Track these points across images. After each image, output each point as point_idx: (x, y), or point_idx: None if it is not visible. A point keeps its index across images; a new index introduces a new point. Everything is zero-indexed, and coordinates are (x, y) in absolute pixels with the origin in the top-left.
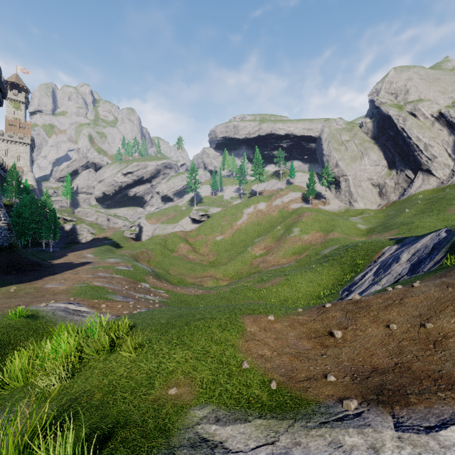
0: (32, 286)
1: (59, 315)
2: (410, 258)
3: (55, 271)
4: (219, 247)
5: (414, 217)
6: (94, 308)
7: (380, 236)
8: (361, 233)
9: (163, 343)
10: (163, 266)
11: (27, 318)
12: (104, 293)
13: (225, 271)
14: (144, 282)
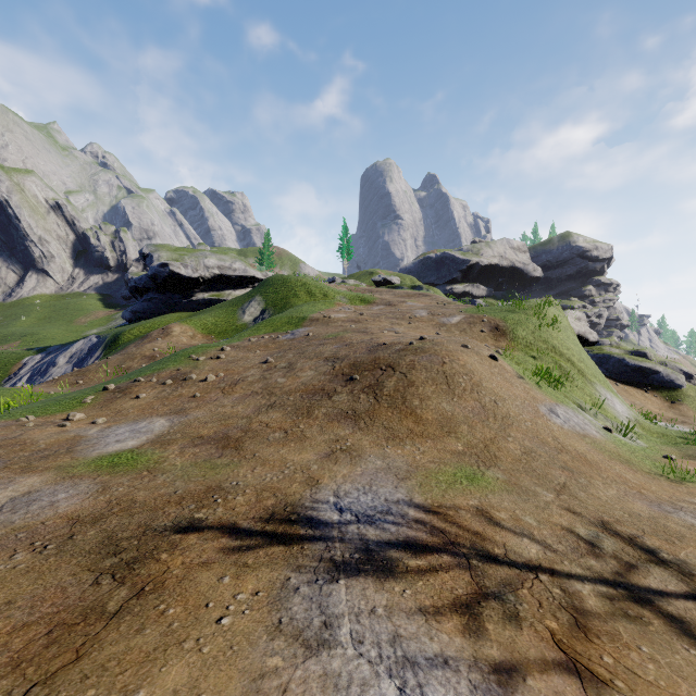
0: None
1: None
2: (69, 360)
3: None
4: None
5: (37, 327)
6: None
7: None
8: None
9: None
10: None
11: None
12: None
13: None
14: None
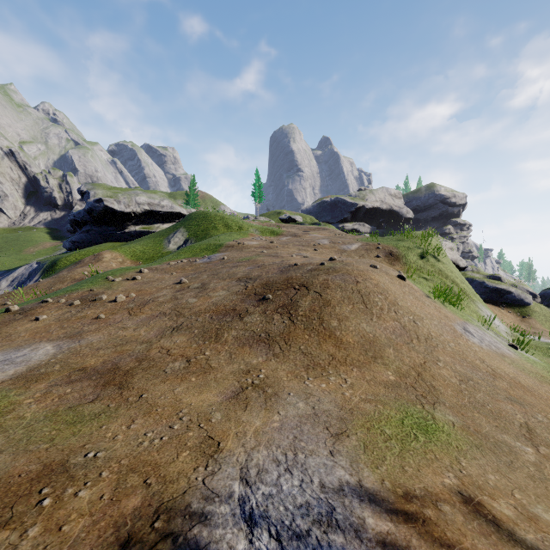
0: None
1: None
2: (11, 284)
3: None
4: None
5: None
6: None
7: None
8: None
9: None
10: None
11: None
12: None
13: None
14: None
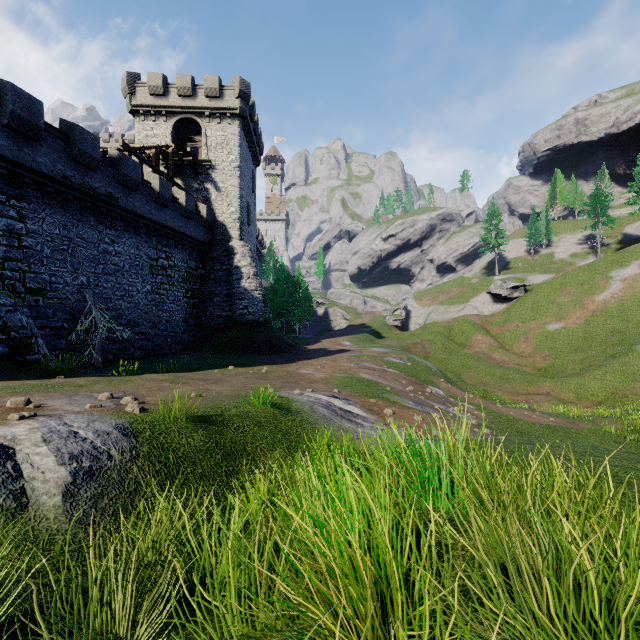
0: (284, 369)
1: (320, 413)
2: None
3: (309, 355)
4: (555, 342)
5: None
6: (373, 412)
7: None
8: None
9: None
10: (450, 367)
11: (274, 409)
12: (380, 390)
13: (579, 389)
14: (433, 386)
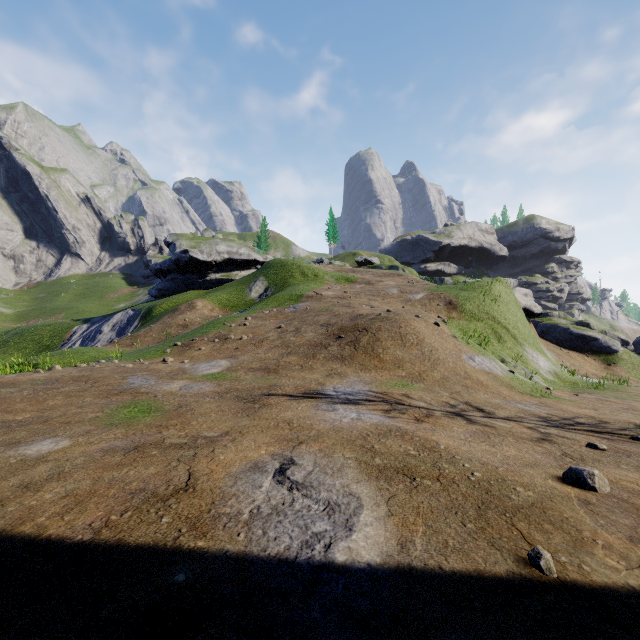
0: None
1: None
2: (112, 329)
3: None
4: None
5: (75, 302)
6: None
7: (46, 320)
8: (9, 319)
9: (75, 354)
10: None
11: None
12: None
13: None
14: None
